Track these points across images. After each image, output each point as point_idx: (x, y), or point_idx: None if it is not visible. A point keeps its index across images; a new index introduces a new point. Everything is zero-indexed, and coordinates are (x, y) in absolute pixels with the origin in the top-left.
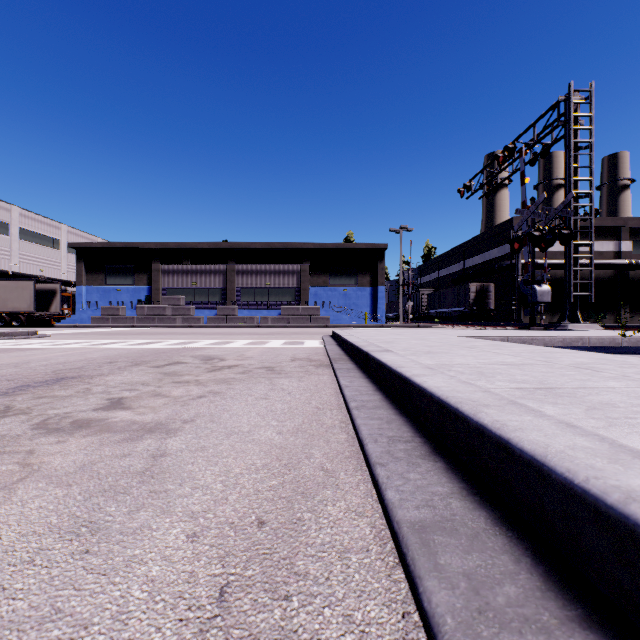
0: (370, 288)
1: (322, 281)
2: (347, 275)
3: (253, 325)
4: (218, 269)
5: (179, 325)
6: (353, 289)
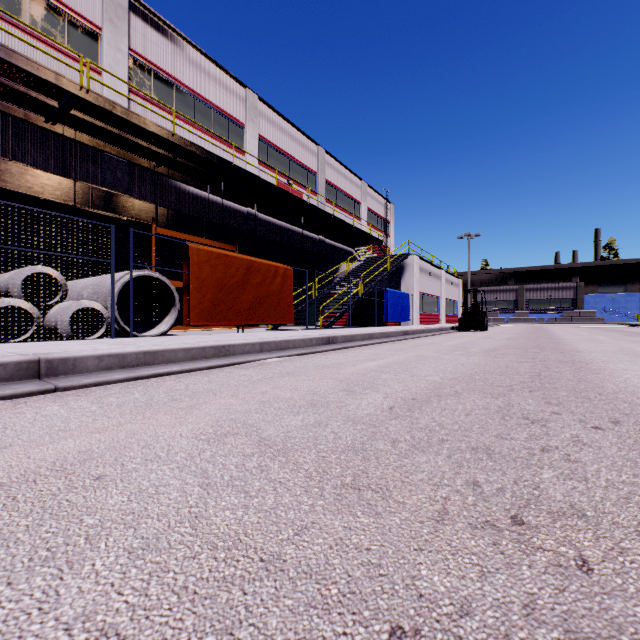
0: (639, 294)
1: (589, 290)
2: (615, 284)
3: (547, 323)
4: (511, 288)
5: (498, 322)
6: (621, 295)
